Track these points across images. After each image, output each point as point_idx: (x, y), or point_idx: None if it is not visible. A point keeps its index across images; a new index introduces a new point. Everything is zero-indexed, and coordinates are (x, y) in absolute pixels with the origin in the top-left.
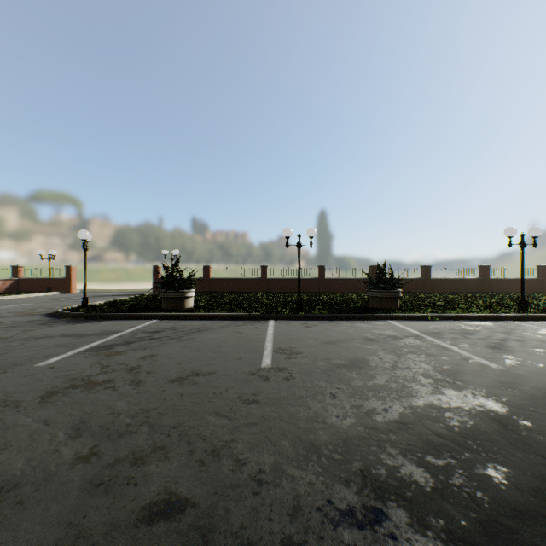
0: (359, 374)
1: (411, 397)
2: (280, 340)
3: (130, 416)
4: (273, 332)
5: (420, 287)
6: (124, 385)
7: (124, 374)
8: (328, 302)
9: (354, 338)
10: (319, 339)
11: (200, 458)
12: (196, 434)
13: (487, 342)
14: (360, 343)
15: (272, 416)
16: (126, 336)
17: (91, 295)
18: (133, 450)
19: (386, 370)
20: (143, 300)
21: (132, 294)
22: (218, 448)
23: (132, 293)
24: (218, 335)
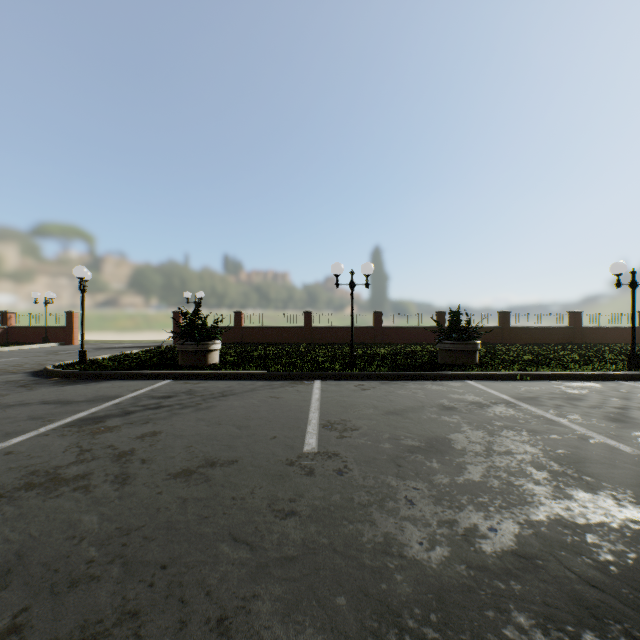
0: (442, 464)
1: (526, 505)
2: (328, 409)
3: (97, 544)
4: (319, 397)
5: (497, 338)
6: (104, 483)
7: (107, 463)
8: (388, 356)
9: (426, 405)
10: (380, 408)
11: (196, 639)
12: (196, 582)
13: (604, 412)
14: (435, 413)
15: (319, 543)
16: (126, 403)
17: (97, 347)
18: (84, 621)
19: (479, 457)
20: (158, 354)
21: (147, 346)
22: (229, 614)
23: (148, 344)
24: (248, 402)
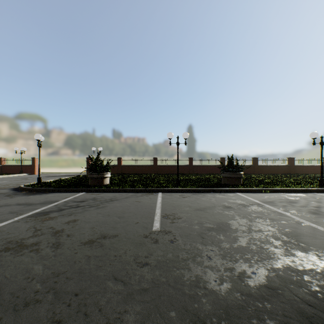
0: (225, 237)
1: (271, 259)
2: (166, 208)
3: (41, 281)
4: (161, 201)
5: (251, 171)
6: (46, 247)
7: (49, 237)
8: (196, 180)
9: (216, 206)
10: (192, 207)
11: None
12: (93, 303)
13: (308, 209)
14: (221, 210)
15: (161, 281)
16: (60, 205)
17: (47, 175)
18: None
19: (245, 233)
20: (78, 179)
21: (73, 175)
22: (111, 322)
23: (73, 174)
24: (124, 204)
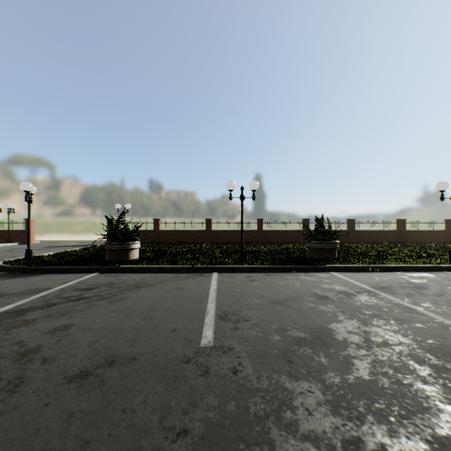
0: (330, 359)
1: (426, 413)
2: (224, 300)
3: None
4: (216, 288)
5: (346, 238)
6: None
7: (7, 364)
8: (268, 252)
9: (304, 295)
10: (267, 298)
11: None
12: None
13: (448, 299)
14: (313, 302)
15: None
16: (51, 295)
17: (48, 246)
18: None
19: (362, 349)
20: (92, 251)
21: (87, 245)
22: None
23: (88, 243)
24: (156, 293)
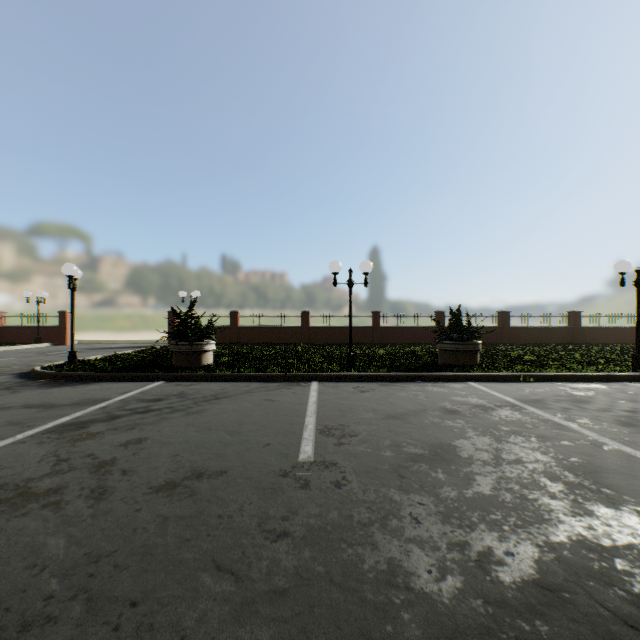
0: (448, 475)
1: (544, 524)
2: (326, 413)
3: (60, 574)
4: (316, 400)
5: (496, 338)
6: (78, 498)
7: (85, 475)
8: (387, 356)
9: (428, 409)
10: (380, 412)
11: None
12: (170, 624)
13: (614, 415)
14: (438, 417)
15: (314, 572)
16: (113, 407)
17: (90, 347)
18: None
19: (488, 466)
20: (152, 354)
21: (142, 346)
22: None
23: (142, 344)
24: (241, 405)
